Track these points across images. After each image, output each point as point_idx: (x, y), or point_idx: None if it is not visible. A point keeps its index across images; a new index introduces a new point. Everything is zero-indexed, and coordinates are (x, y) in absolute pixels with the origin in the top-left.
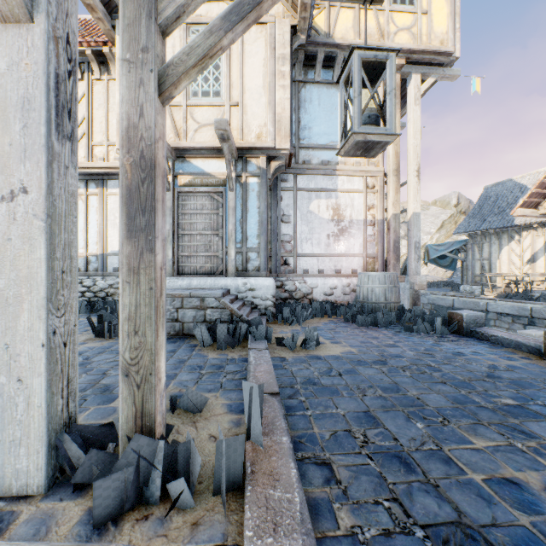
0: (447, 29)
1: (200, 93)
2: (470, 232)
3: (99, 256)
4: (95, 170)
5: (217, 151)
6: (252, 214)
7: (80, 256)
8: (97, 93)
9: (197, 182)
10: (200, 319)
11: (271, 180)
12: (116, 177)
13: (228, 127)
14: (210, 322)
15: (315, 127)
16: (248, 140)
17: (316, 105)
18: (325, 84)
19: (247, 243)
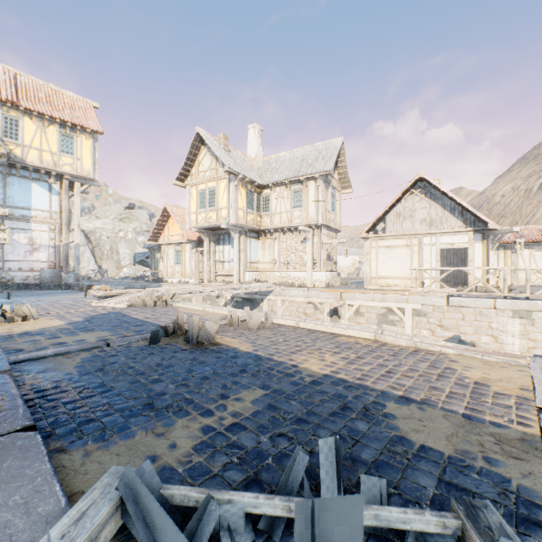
0: (91, 168)
1: None
2: (149, 248)
3: None
4: None
5: None
6: None
7: None
8: None
9: None
10: None
11: None
12: None
13: None
14: None
15: (17, 198)
16: None
17: (18, 187)
18: (24, 177)
19: None
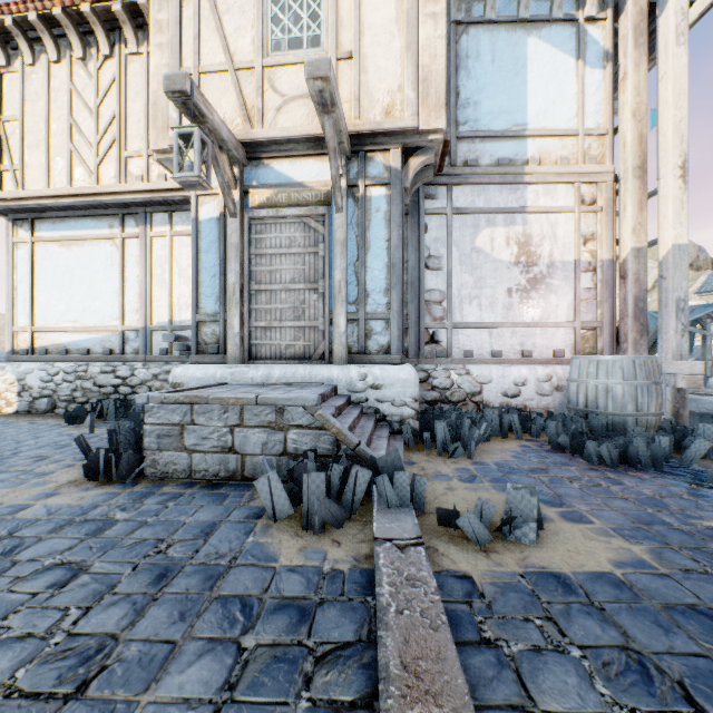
0: None
1: (286, 43)
2: None
3: (140, 330)
4: (131, 196)
5: (314, 143)
6: (377, 252)
7: (114, 331)
8: (133, 75)
9: (281, 200)
10: (275, 449)
11: (409, 195)
12: (164, 209)
13: (331, 73)
14: (294, 455)
15: (485, 101)
16: (369, 118)
17: (486, 62)
18: (503, 23)
19: (368, 304)
